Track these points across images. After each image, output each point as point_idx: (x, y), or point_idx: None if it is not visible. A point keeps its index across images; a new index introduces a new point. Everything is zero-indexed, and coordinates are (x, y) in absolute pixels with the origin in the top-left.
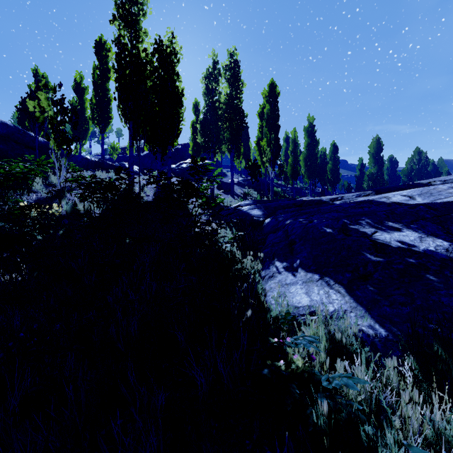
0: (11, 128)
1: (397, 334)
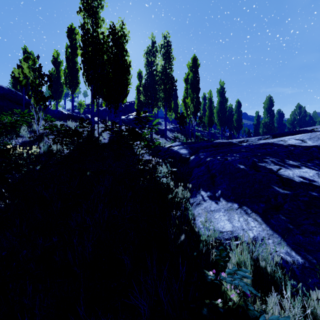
0: (6, 90)
1: (313, 262)
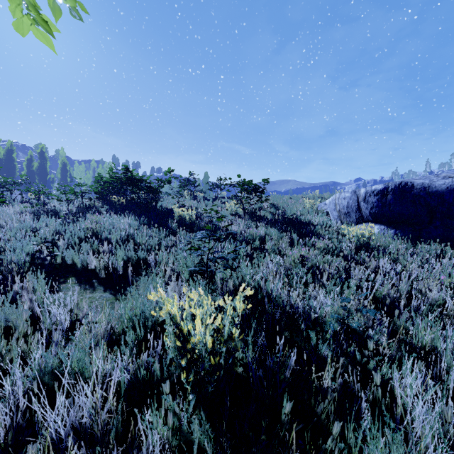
0: None
1: None
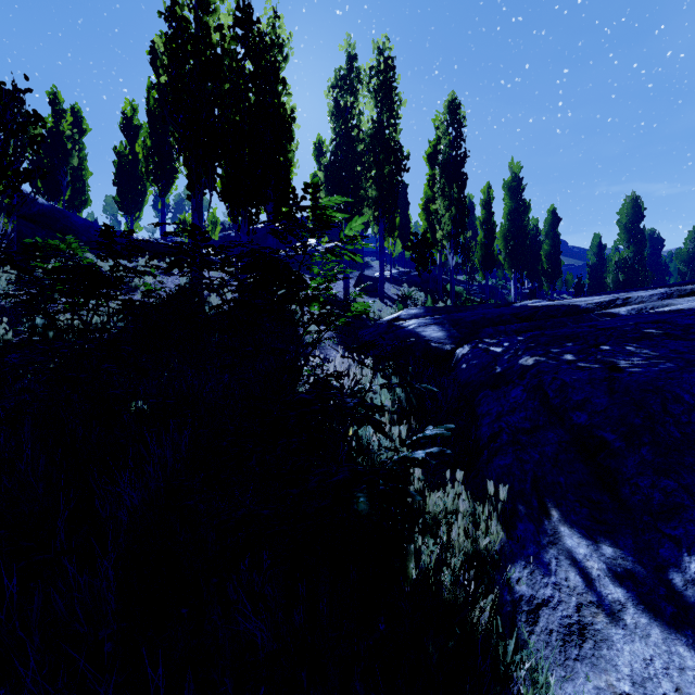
0: None
1: None
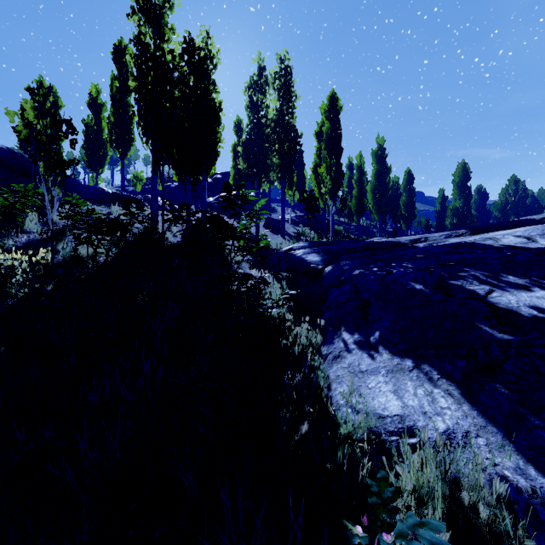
0: (4, 151)
1: None
